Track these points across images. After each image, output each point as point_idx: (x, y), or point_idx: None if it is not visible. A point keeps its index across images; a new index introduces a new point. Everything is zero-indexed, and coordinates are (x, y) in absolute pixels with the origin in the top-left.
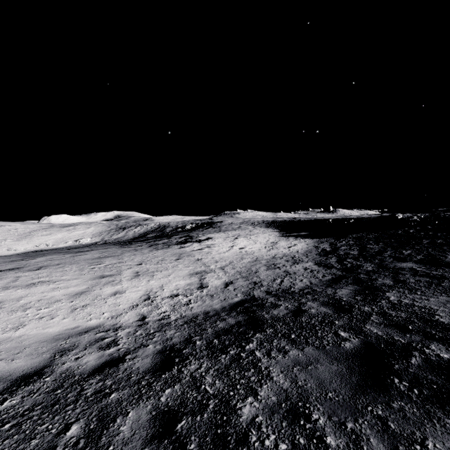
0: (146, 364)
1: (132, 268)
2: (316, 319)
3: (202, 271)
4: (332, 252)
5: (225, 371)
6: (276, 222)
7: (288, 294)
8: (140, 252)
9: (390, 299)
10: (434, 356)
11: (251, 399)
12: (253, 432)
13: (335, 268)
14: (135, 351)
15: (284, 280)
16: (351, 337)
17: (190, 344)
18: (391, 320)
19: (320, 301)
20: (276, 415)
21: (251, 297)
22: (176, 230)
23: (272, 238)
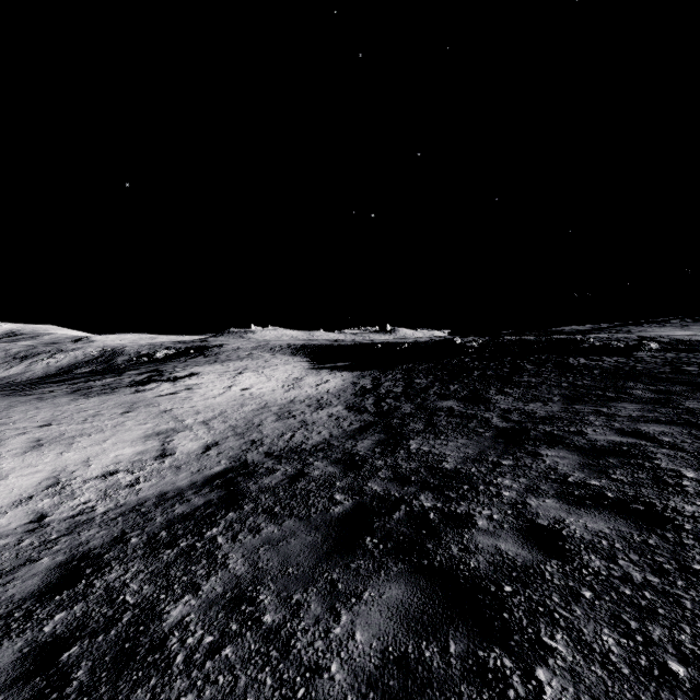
0: (30, 587)
1: (28, 433)
2: (315, 483)
3: (169, 429)
4: (373, 390)
5: (163, 571)
6: (308, 347)
7: (295, 454)
8: (51, 404)
9: (410, 448)
10: (418, 506)
11: (188, 597)
12: (176, 634)
13: (368, 412)
14: (12, 572)
15: (296, 434)
16: (345, 500)
17: (120, 544)
18: (398, 473)
19: (332, 459)
20: (215, 608)
21: (241, 463)
22: (137, 360)
23: (297, 371)
